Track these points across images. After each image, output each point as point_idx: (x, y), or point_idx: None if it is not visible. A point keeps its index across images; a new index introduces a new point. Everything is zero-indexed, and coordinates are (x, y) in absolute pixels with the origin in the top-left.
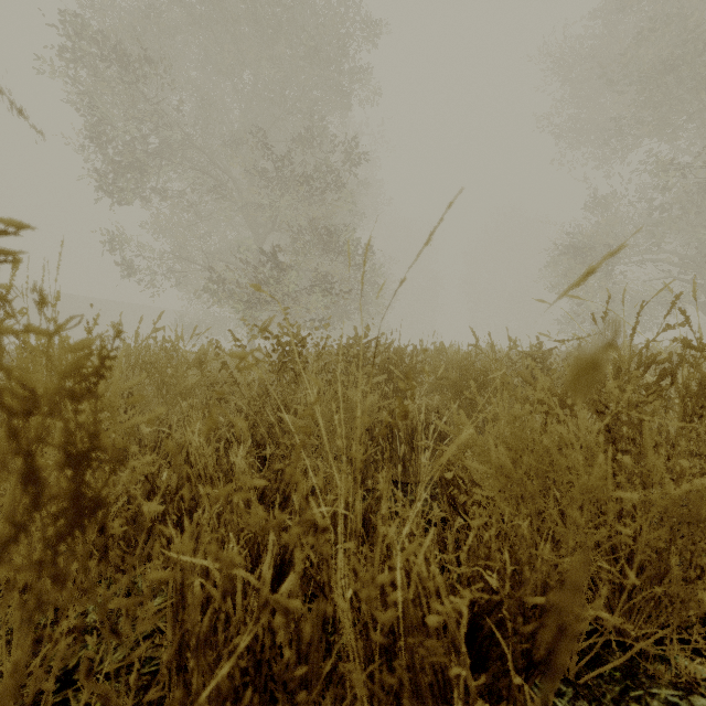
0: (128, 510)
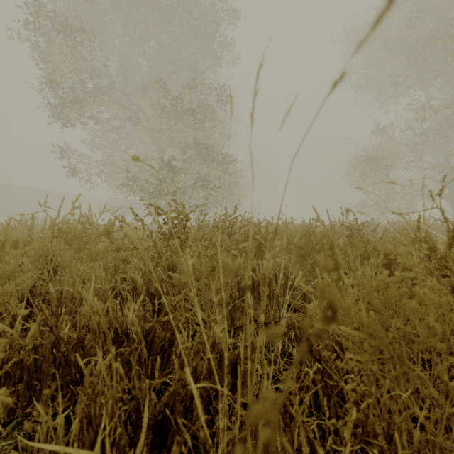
0: (35, 358)
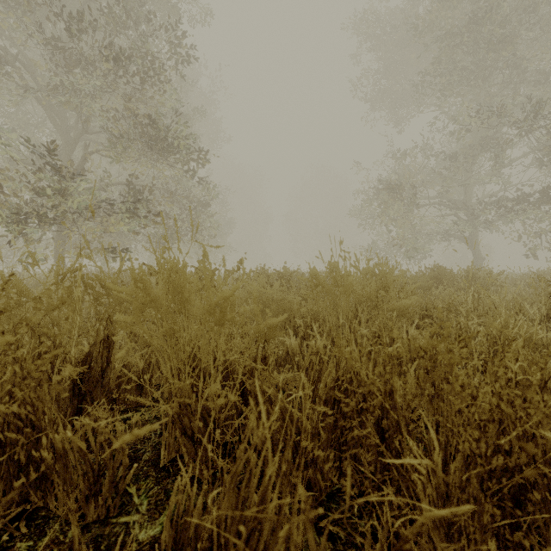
0: None
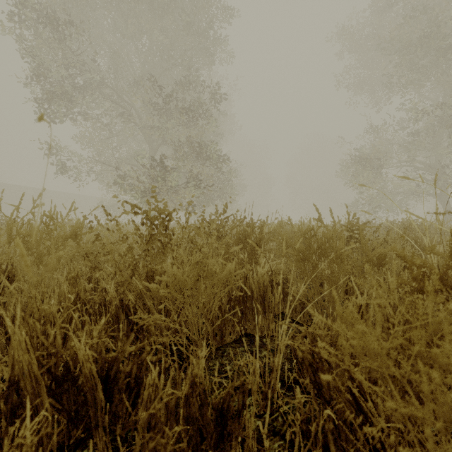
0: None
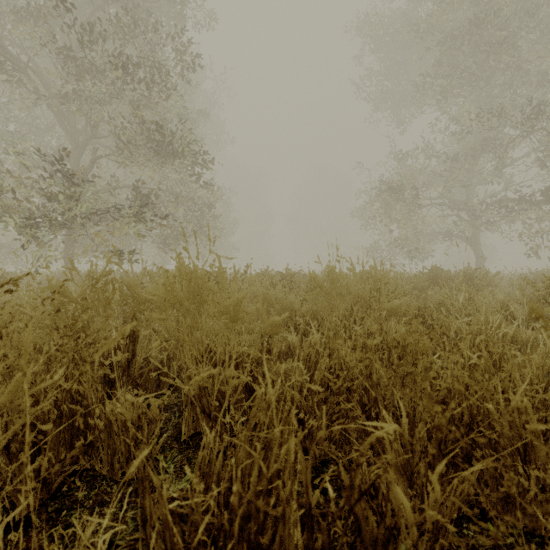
0: None
